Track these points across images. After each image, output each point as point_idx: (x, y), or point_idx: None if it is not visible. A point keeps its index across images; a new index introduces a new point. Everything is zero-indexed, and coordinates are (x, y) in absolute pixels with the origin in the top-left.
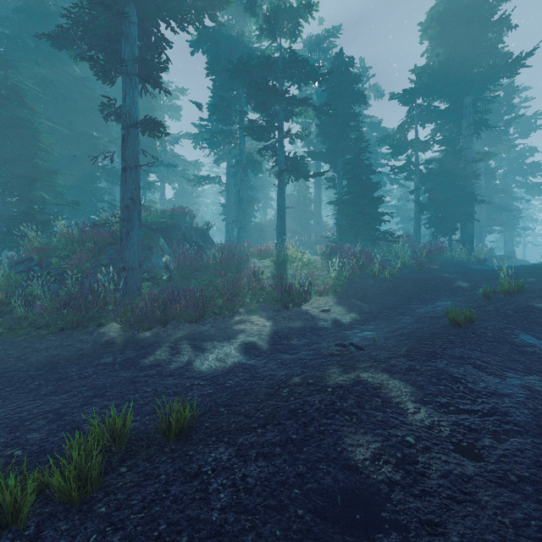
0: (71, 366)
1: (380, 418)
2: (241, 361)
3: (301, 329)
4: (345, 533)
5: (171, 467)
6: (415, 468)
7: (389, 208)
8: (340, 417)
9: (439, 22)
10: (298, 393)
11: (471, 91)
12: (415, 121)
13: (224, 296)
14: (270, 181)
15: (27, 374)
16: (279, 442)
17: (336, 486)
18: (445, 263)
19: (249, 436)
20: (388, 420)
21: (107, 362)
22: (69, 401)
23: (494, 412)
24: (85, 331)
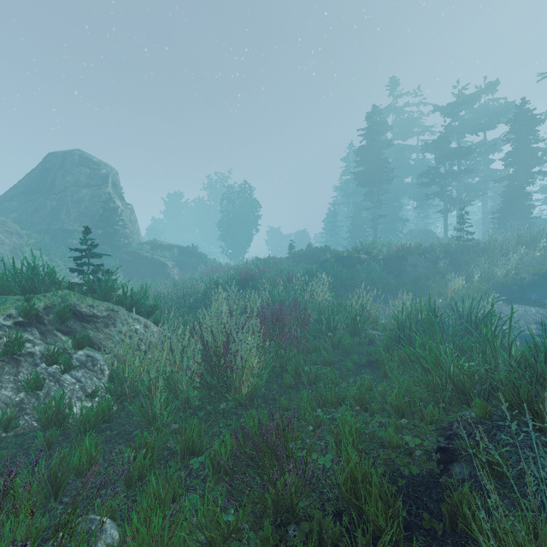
0: None
1: None
2: None
3: None
4: None
5: None
6: None
7: None
8: None
9: None
10: None
11: None
12: None
13: None
14: None
15: None
16: None
17: None
18: None
19: None
20: None
21: None
22: None
23: None
24: None
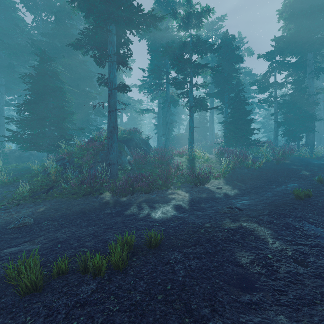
0: (92, 213)
1: (254, 245)
2: (175, 214)
3: (205, 198)
4: (238, 291)
5: (155, 260)
6: (272, 268)
7: (257, 123)
8: (232, 243)
9: (291, 8)
10: (209, 231)
11: (312, 49)
12: (274, 70)
13: (162, 179)
14: (182, 109)
15: (73, 217)
16: (203, 253)
17: (233, 272)
18: (294, 159)
19: (188, 249)
20: (258, 246)
21: (108, 212)
22: (97, 230)
23: (317, 246)
24: (93, 196)
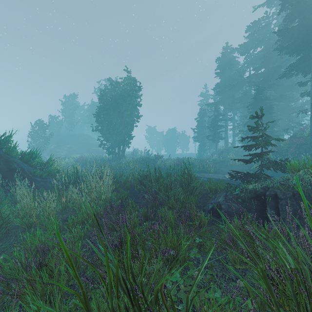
0: None
1: None
2: None
3: None
4: None
5: None
6: None
7: None
8: None
9: None
10: None
11: None
12: None
13: None
14: None
15: None
16: None
17: None
18: None
19: None
20: None
21: None
22: None
23: None
24: None
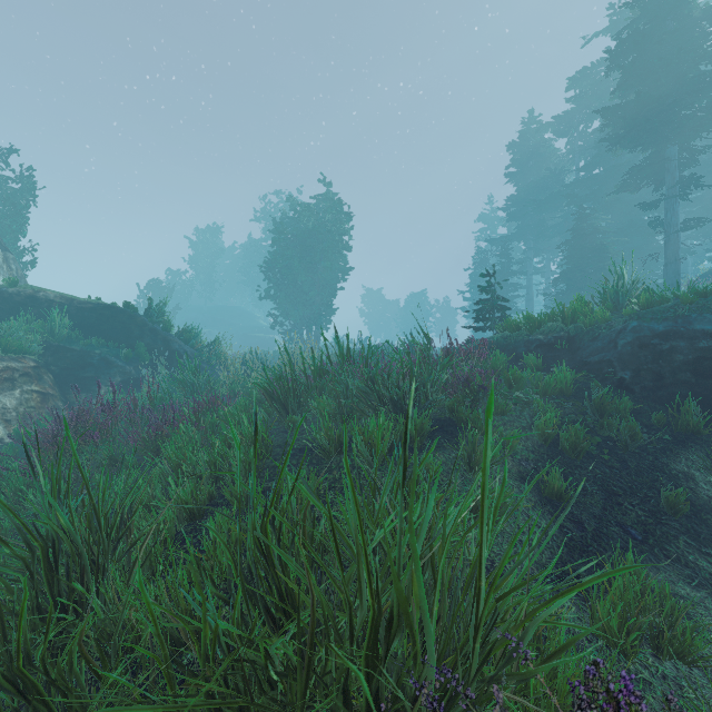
0: None
1: None
2: None
3: None
4: None
5: None
6: None
7: None
8: None
9: None
10: None
11: None
12: None
13: None
14: None
15: None
16: None
17: None
18: None
19: None
20: None
21: None
22: None
23: None
24: None
